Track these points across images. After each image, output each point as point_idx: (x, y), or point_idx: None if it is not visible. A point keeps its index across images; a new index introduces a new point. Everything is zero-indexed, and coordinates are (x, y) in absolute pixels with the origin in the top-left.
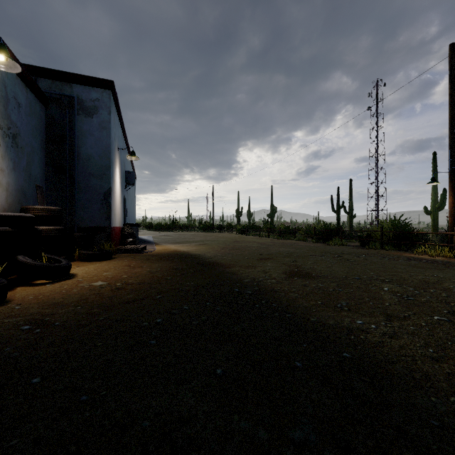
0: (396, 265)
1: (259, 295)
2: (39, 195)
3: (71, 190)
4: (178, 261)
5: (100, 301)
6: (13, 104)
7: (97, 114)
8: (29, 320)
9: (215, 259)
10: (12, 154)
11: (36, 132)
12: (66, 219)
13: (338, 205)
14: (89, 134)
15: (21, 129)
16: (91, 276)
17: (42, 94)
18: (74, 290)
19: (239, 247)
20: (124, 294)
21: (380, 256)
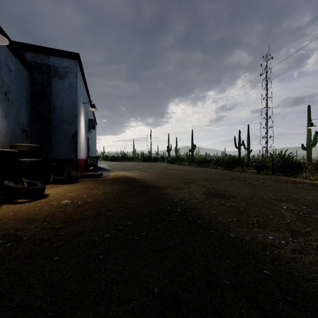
0: (287, 187)
1: (186, 212)
2: (24, 135)
3: (48, 132)
4: (125, 184)
5: (63, 217)
6: (5, 69)
7: (67, 77)
8: (3, 235)
9: (152, 182)
10: (4, 106)
11: (23, 90)
12: (45, 153)
13: (239, 143)
14: (62, 91)
15: (11, 88)
16: (59, 196)
17: (27, 62)
18: (45, 207)
19: (169, 173)
20: (82, 211)
21: (273, 180)
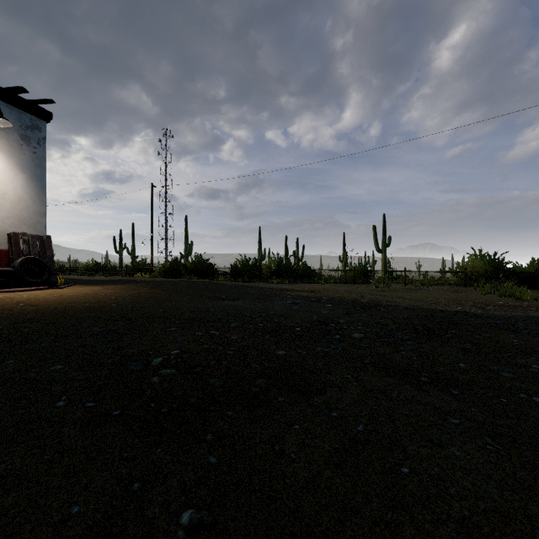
0: None
1: None
2: None
3: None
4: None
5: None
6: None
7: None
8: None
9: None
10: None
11: None
12: None
13: (121, 247)
14: None
15: None
16: None
17: None
18: None
19: None
20: None
21: None
